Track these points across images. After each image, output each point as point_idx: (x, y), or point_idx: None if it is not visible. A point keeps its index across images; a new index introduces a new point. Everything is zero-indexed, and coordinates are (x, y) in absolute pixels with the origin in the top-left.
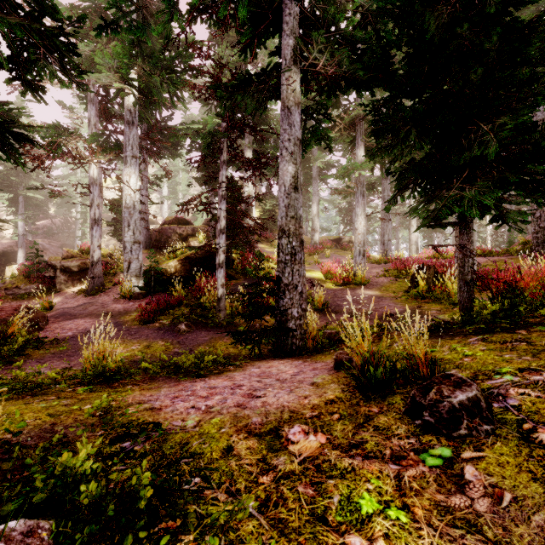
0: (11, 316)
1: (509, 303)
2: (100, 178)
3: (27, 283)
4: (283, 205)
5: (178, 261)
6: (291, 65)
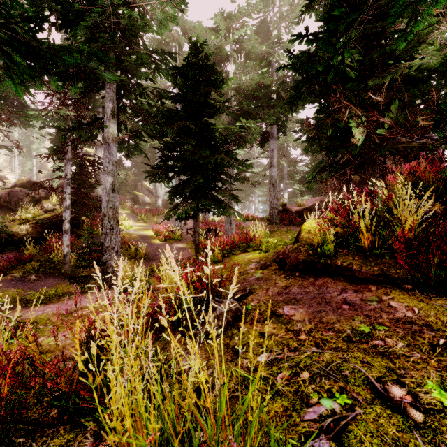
0: None
1: None
2: None
3: None
4: (105, 200)
5: (29, 224)
6: (111, 119)
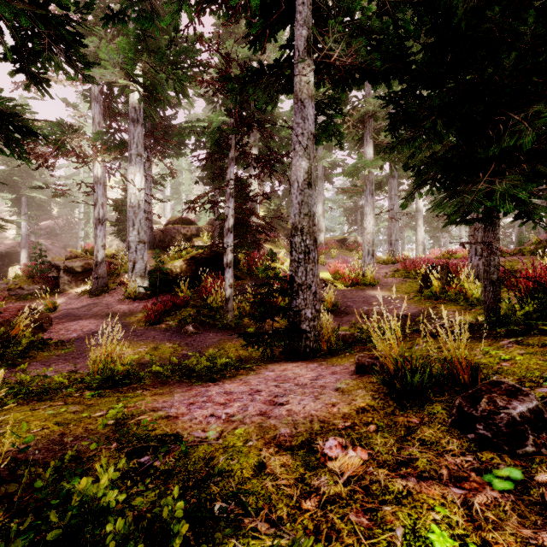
0: (15, 317)
1: (544, 304)
2: (104, 177)
3: (30, 283)
4: (296, 202)
5: (183, 261)
6: (305, 57)
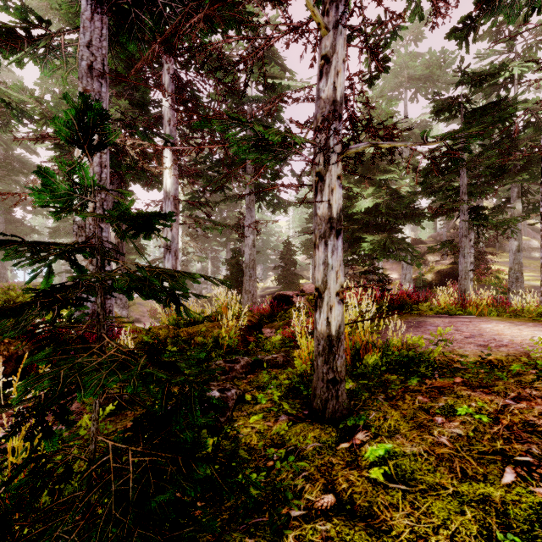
0: None
1: None
2: None
3: None
4: (511, 258)
5: (433, 274)
6: (516, 200)
